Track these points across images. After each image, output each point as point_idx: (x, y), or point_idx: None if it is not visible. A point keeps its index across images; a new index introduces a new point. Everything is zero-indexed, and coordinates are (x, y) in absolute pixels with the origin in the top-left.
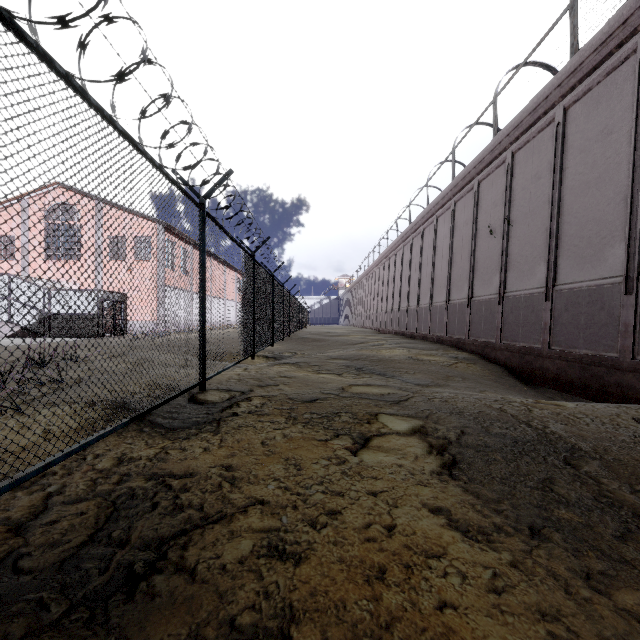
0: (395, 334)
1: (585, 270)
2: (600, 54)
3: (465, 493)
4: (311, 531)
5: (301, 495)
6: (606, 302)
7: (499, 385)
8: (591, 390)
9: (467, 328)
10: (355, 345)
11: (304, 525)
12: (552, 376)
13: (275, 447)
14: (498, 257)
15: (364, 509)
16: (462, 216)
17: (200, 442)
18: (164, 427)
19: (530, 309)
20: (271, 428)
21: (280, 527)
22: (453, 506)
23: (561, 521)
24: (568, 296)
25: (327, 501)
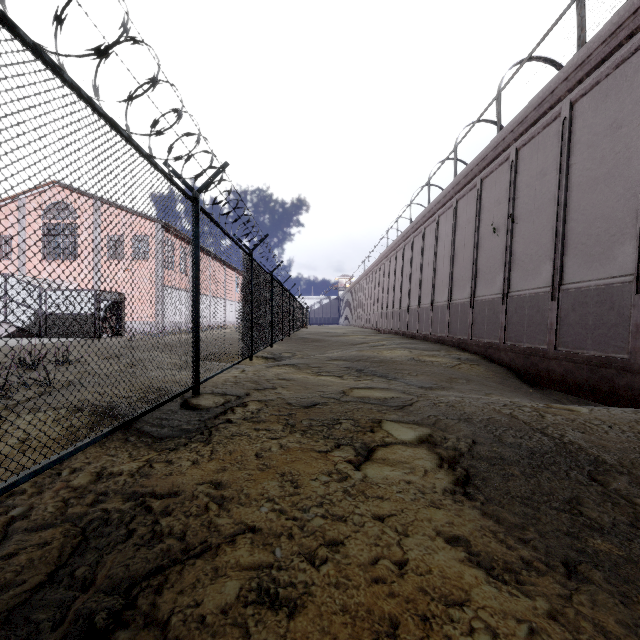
0: (396, 334)
1: (593, 269)
2: (609, 46)
3: (484, 517)
4: (309, 569)
5: (298, 520)
6: (616, 302)
7: (504, 387)
8: (600, 393)
9: (470, 328)
10: (355, 345)
11: (301, 561)
12: (558, 378)
13: (270, 460)
14: (502, 256)
15: (370, 539)
16: (464, 214)
17: (189, 454)
18: (151, 436)
19: (535, 309)
20: (267, 437)
21: (272, 563)
22: (472, 535)
23: (599, 554)
24: (575, 296)
25: (327, 528)
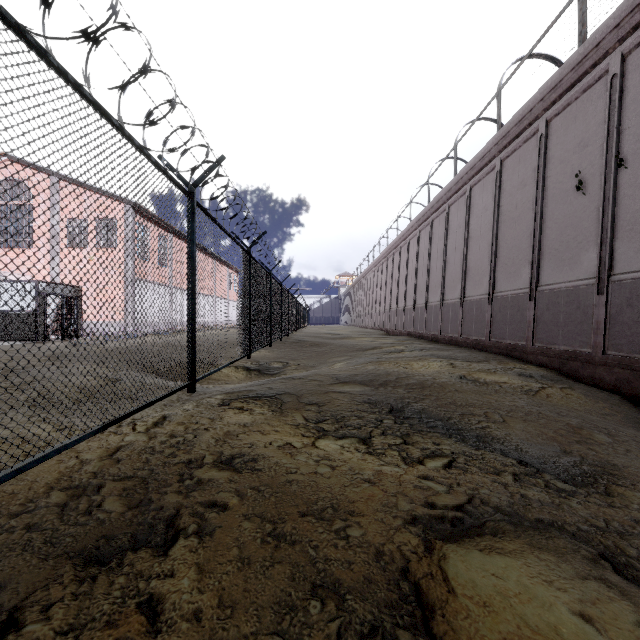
0: (409, 336)
1: None
2: None
3: None
4: None
5: None
6: None
7: None
8: None
9: (530, 330)
10: (365, 351)
11: None
12: None
13: None
14: (592, 222)
15: None
16: (515, 176)
17: None
18: None
19: None
20: None
21: None
22: None
23: None
24: None
25: None
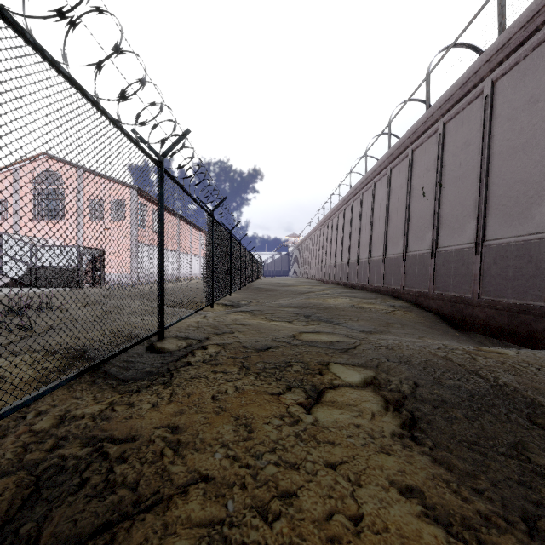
0: (338, 284)
1: (513, 227)
2: (527, 30)
3: (435, 465)
4: (261, 527)
5: (251, 468)
6: (533, 256)
7: (434, 331)
8: (519, 336)
9: (402, 279)
10: (303, 294)
11: (253, 516)
12: (482, 323)
13: (226, 403)
14: (430, 216)
15: (323, 490)
16: (397, 181)
17: (149, 396)
18: (117, 378)
19: (461, 262)
20: (223, 380)
21: (224, 519)
22: (425, 485)
23: None
24: (497, 250)
25: (280, 478)
